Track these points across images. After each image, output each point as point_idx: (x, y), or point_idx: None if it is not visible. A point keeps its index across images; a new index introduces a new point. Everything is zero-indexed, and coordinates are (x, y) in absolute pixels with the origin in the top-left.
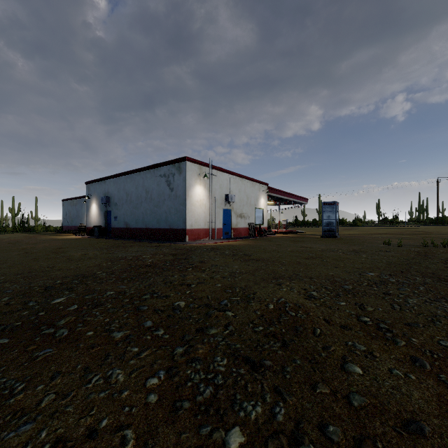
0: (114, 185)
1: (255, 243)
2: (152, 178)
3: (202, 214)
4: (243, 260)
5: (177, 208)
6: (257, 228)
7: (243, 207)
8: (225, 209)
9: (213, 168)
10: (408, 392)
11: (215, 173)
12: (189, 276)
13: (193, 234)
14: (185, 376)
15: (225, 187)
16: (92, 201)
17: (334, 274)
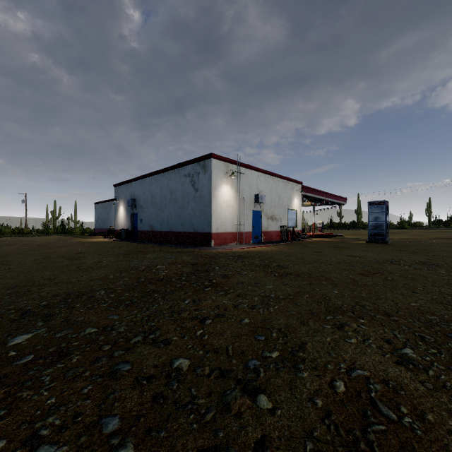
0: (140, 187)
1: (290, 250)
2: (176, 179)
3: (229, 216)
4: (278, 275)
5: (202, 210)
6: (290, 231)
7: (275, 208)
8: (254, 211)
9: (241, 165)
10: None
11: (244, 171)
12: (205, 302)
13: (219, 239)
14: None
15: (254, 187)
16: (119, 204)
17: (419, 305)
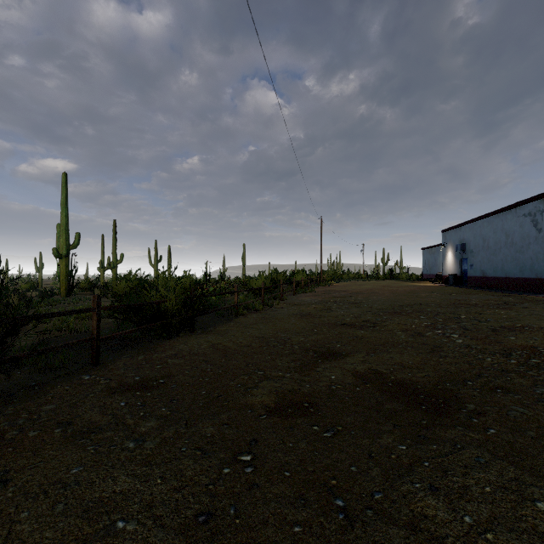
0: (469, 231)
1: None
2: (512, 220)
3: None
4: None
5: None
6: None
7: None
8: None
9: None
10: (518, 341)
11: None
12: (488, 311)
13: None
14: (436, 325)
15: None
16: (447, 250)
17: None
